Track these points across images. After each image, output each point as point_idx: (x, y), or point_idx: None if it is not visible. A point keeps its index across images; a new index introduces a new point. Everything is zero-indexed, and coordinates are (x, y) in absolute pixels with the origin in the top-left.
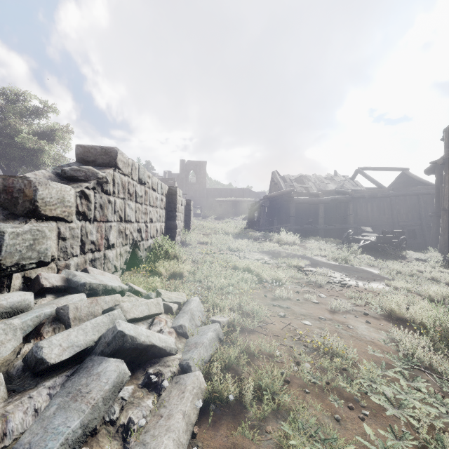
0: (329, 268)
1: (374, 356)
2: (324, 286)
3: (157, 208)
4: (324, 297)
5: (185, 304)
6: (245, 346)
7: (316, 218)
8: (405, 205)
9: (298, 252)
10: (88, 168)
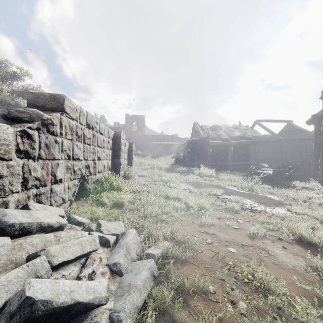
0: (240, 195)
1: (301, 288)
2: (239, 212)
3: (104, 148)
4: (242, 223)
5: (122, 237)
6: (179, 282)
7: (226, 157)
8: (291, 147)
9: (214, 182)
10: (32, 110)
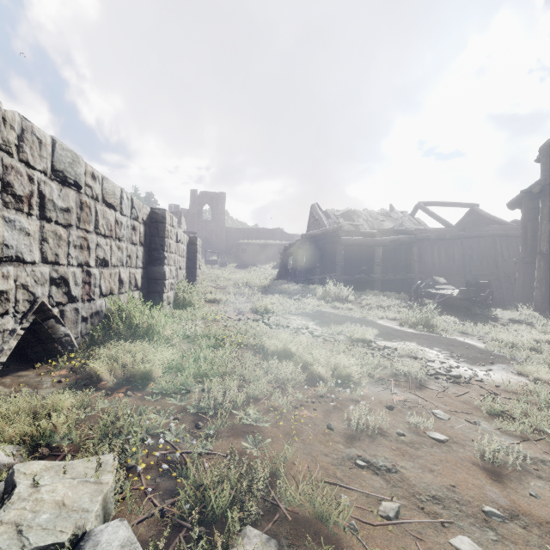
0: (410, 340)
1: None
2: (427, 384)
3: (121, 240)
4: (446, 419)
5: None
6: None
7: (369, 266)
8: (479, 250)
9: (355, 313)
10: None
